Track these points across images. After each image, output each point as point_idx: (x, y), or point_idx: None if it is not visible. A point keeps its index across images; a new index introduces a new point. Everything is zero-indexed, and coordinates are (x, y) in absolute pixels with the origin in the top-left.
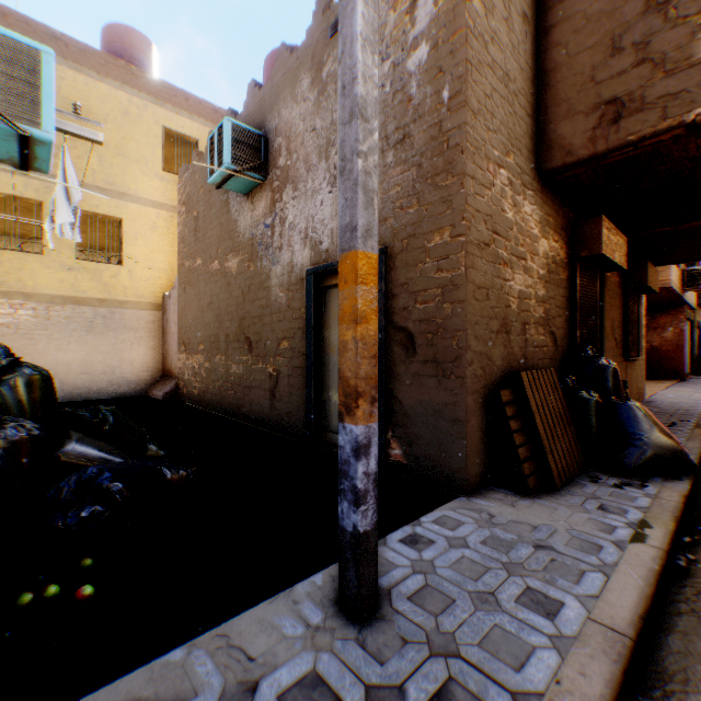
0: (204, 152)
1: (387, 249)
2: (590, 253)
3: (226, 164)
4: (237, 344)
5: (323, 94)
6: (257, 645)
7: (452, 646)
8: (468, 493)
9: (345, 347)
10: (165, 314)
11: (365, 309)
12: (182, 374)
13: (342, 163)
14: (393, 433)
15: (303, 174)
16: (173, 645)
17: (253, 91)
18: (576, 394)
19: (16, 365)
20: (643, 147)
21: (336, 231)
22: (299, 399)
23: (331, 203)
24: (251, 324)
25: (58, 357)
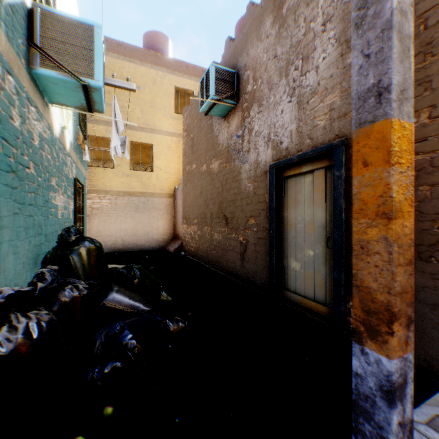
0: None
1: (346, 140)
2: None
3: (211, 96)
4: (217, 220)
5: (283, 26)
6: None
7: None
8: None
9: (365, 249)
10: (175, 200)
11: (399, 198)
12: (184, 237)
13: (358, 13)
14: None
15: (266, 93)
16: None
17: (228, 44)
18: None
19: (80, 240)
20: None
21: (295, 132)
22: (263, 262)
23: (290, 110)
24: (227, 206)
25: (120, 226)
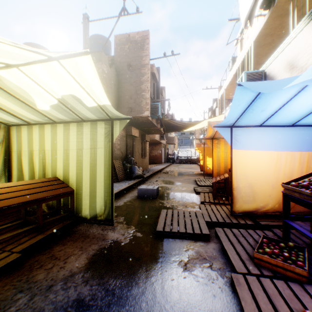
0: None
1: None
2: (130, 134)
3: None
4: None
5: None
6: None
7: None
8: None
9: None
10: None
11: None
12: None
13: None
14: None
15: None
16: None
17: None
18: (125, 164)
19: None
20: (135, 117)
21: None
22: None
23: None
24: None
25: None
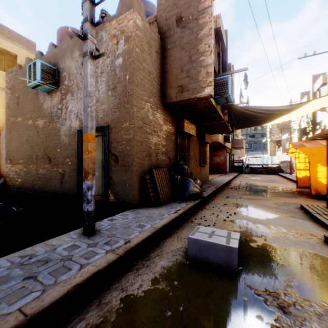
0: (21, 62)
1: (109, 125)
2: (182, 130)
3: (38, 80)
4: (43, 159)
5: None
6: (56, 243)
7: (114, 235)
8: (134, 208)
9: (85, 160)
10: None
11: (91, 149)
12: (9, 174)
13: (84, 107)
14: (111, 191)
15: (76, 90)
16: (27, 247)
17: (52, 47)
18: (173, 176)
19: None
20: (189, 101)
21: None
22: (74, 182)
23: None
24: (51, 151)
25: None
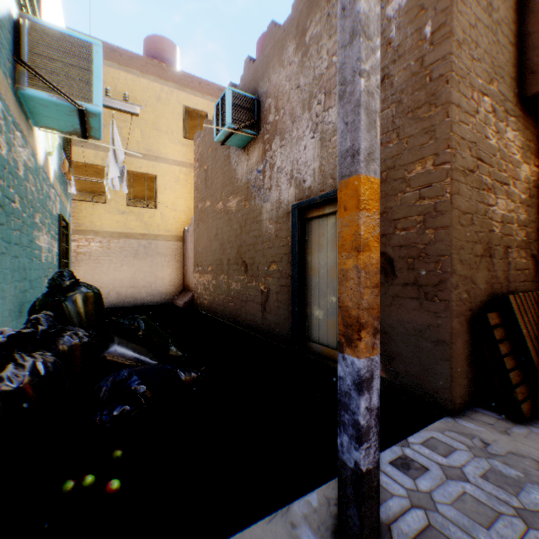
0: None
1: None
2: None
3: (227, 124)
4: (236, 266)
5: (306, 55)
6: None
7: None
8: (452, 413)
9: (345, 276)
10: (185, 244)
11: (367, 236)
12: (196, 288)
13: (341, 88)
14: None
15: (289, 126)
16: None
17: (248, 65)
18: None
19: (76, 285)
20: None
21: (318, 170)
22: (285, 312)
23: (313, 146)
24: (246, 251)
25: (115, 275)
